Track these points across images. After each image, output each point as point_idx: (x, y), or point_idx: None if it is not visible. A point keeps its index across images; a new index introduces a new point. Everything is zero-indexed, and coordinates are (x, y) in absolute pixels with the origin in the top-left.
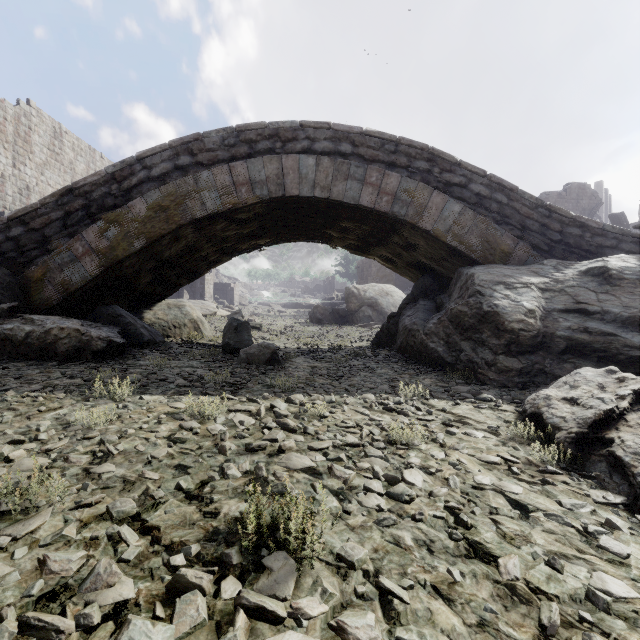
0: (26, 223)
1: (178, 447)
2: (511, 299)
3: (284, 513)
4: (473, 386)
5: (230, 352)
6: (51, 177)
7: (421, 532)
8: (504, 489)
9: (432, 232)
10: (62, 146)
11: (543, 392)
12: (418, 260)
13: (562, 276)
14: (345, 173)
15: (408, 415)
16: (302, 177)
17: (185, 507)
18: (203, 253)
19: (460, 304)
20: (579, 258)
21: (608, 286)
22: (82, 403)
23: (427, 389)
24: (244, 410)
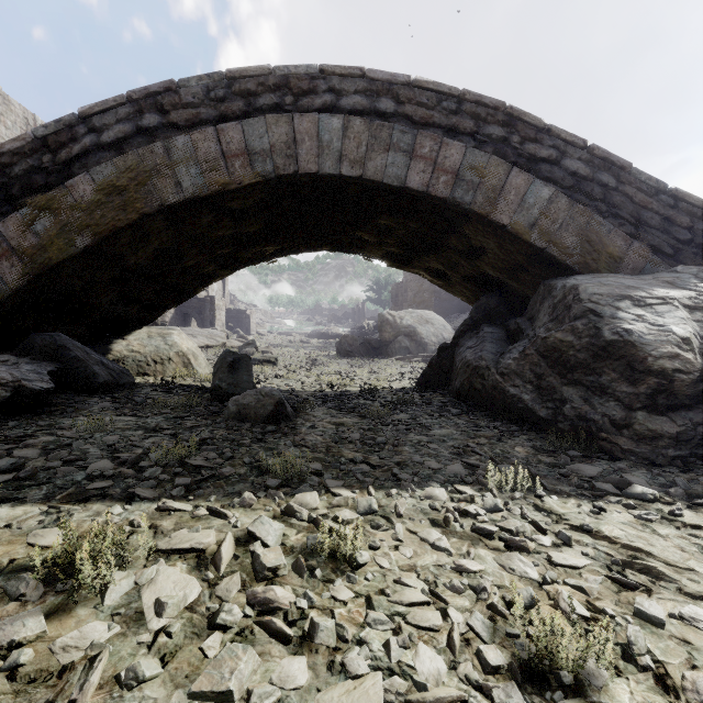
0: None
1: None
2: (649, 321)
3: None
4: (602, 464)
5: (221, 399)
6: None
7: None
8: None
9: (510, 227)
10: None
11: None
12: (481, 272)
13: None
14: (385, 141)
15: (527, 549)
16: (323, 146)
17: None
18: (190, 262)
19: (559, 330)
20: None
21: None
22: None
23: (530, 471)
24: (188, 549)
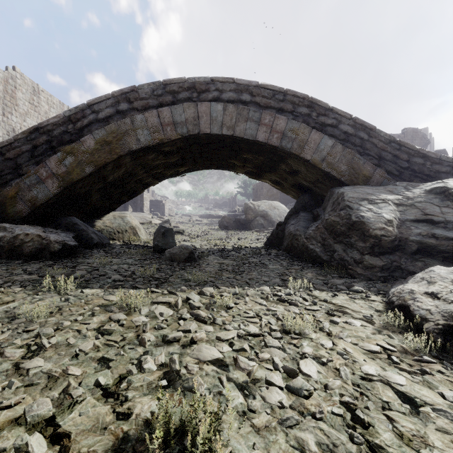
0: (3, 154)
1: (105, 339)
2: (374, 212)
3: (192, 421)
4: (345, 279)
5: (158, 251)
6: (31, 123)
7: (323, 433)
8: (390, 380)
9: (311, 161)
10: (39, 101)
11: (407, 287)
12: (299, 182)
13: (411, 194)
14: (245, 116)
15: (297, 305)
16: (213, 119)
17: (100, 407)
18: (139, 177)
19: (333, 215)
20: (422, 181)
21: (448, 202)
22: (32, 297)
23: (310, 282)
24: (165, 302)
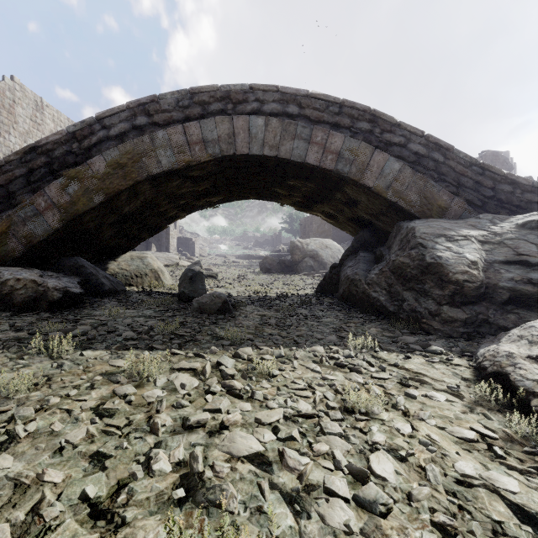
0: None
1: (103, 423)
2: (453, 251)
3: None
4: (419, 336)
5: (185, 300)
6: None
7: None
8: (497, 485)
9: (374, 188)
10: (43, 117)
11: (503, 348)
12: (358, 215)
13: (499, 229)
14: (292, 133)
15: (361, 372)
16: (252, 136)
17: (84, 536)
18: (162, 209)
19: (402, 256)
20: (510, 213)
21: None
22: (15, 362)
23: (375, 340)
24: (188, 368)
